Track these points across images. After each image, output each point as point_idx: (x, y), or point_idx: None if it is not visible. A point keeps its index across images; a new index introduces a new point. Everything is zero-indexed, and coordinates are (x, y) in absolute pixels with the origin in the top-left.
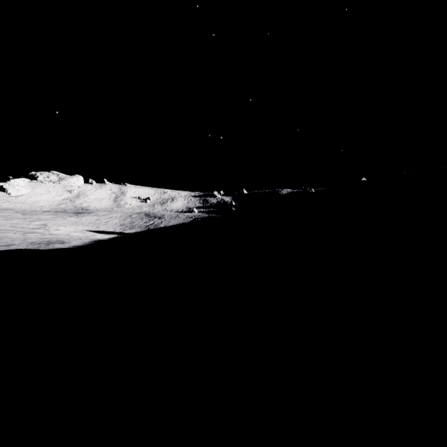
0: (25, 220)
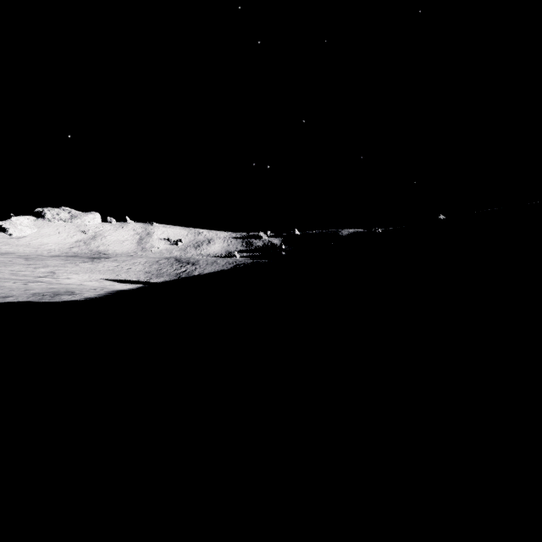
0: (29, 266)
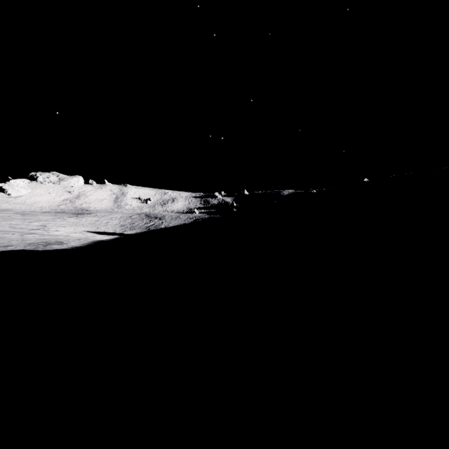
0: (24, 221)
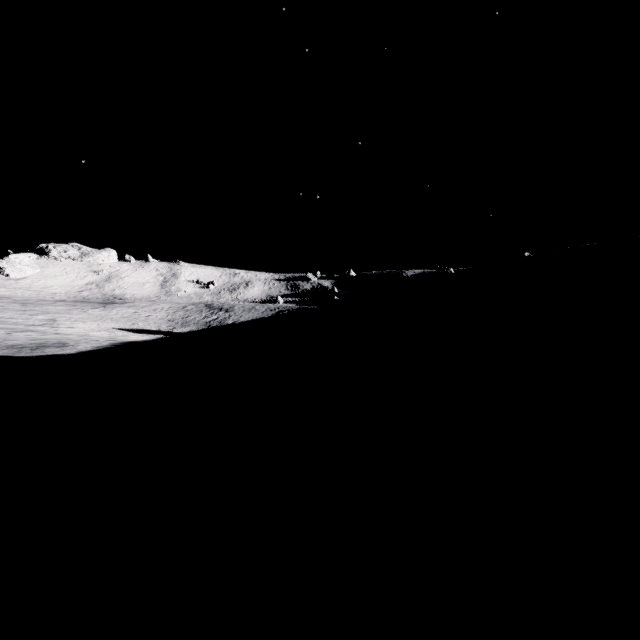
0: (24, 313)
